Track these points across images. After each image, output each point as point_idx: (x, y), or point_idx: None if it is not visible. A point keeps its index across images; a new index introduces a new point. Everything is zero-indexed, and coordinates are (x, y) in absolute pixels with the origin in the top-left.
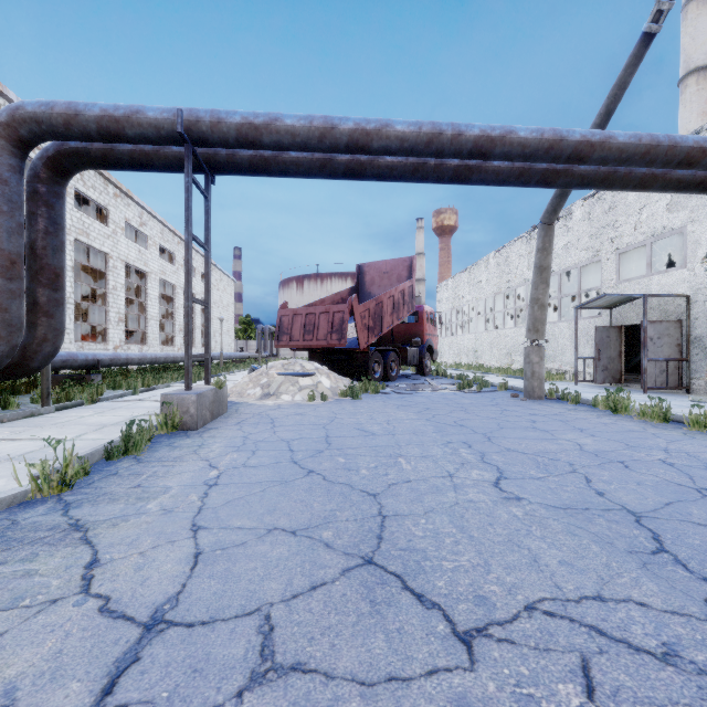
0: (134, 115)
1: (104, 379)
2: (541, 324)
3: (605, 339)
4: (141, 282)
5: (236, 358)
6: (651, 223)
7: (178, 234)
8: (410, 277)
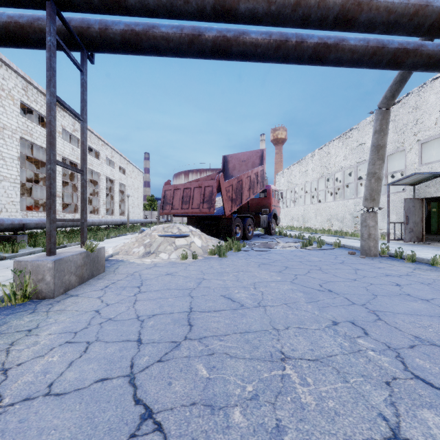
0: None
1: (30, 238)
2: (377, 194)
3: (411, 208)
4: None
5: (142, 223)
6: None
7: (102, 139)
8: (261, 164)
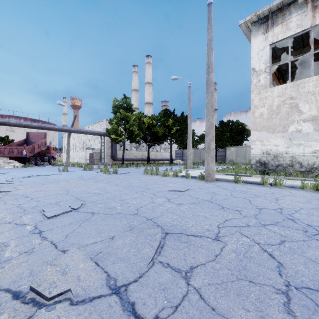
0: None
1: None
2: (69, 153)
3: (91, 156)
4: None
5: None
6: None
7: None
8: (45, 138)
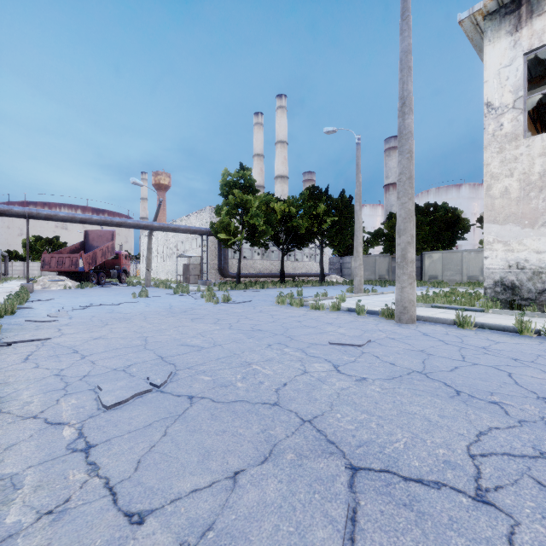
0: (10, 210)
1: None
2: (150, 264)
3: (186, 268)
4: None
5: None
6: None
7: None
8: (113, 239)
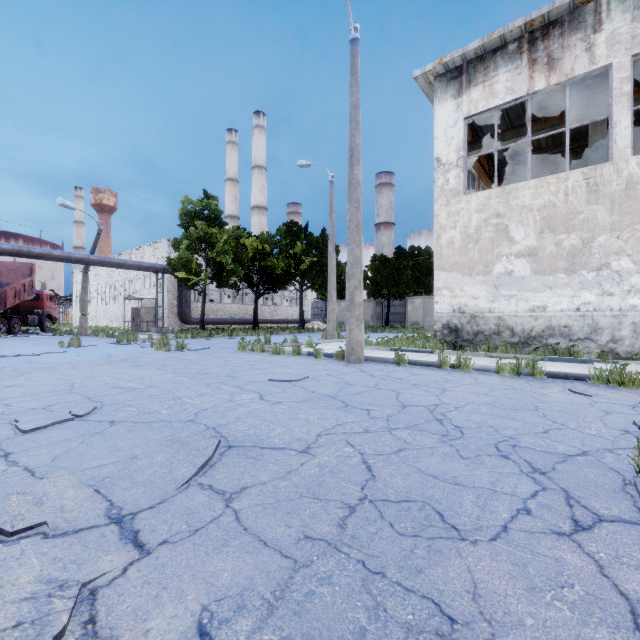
0: None
1: None
2: (85, 308)
3: (137, 313)
4: None
5: None
6: None
7: None
8: (32, 275)
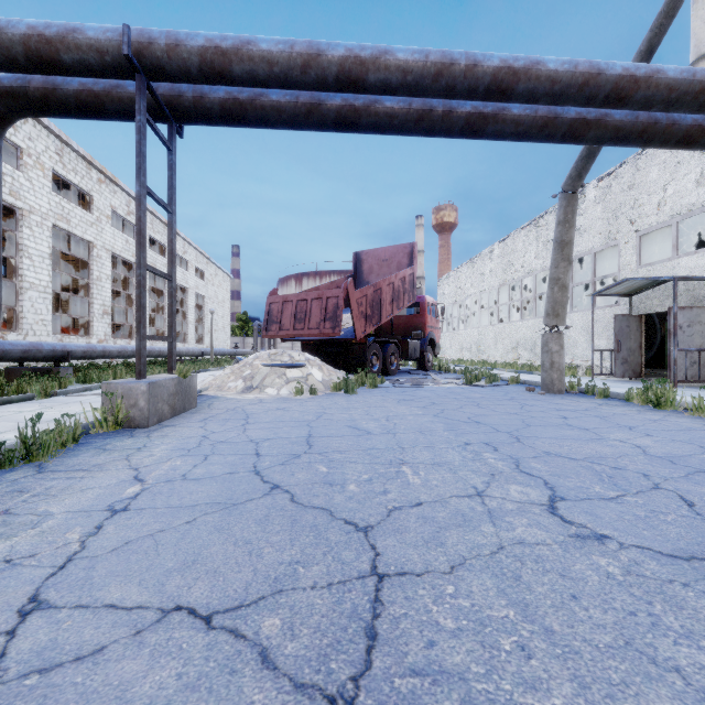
0: (69, 34)
1: (76, 372)
2: (562, 307)
3: (625, 329)
4: (130, 274)
5: (231, 354)
6: (677, 200)
7: None
8: (411, 265)
